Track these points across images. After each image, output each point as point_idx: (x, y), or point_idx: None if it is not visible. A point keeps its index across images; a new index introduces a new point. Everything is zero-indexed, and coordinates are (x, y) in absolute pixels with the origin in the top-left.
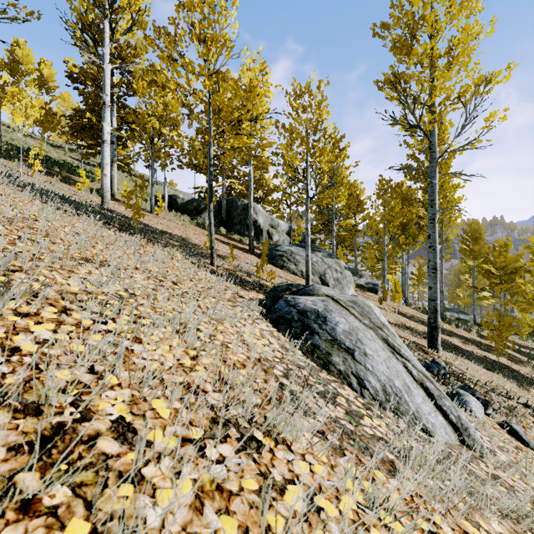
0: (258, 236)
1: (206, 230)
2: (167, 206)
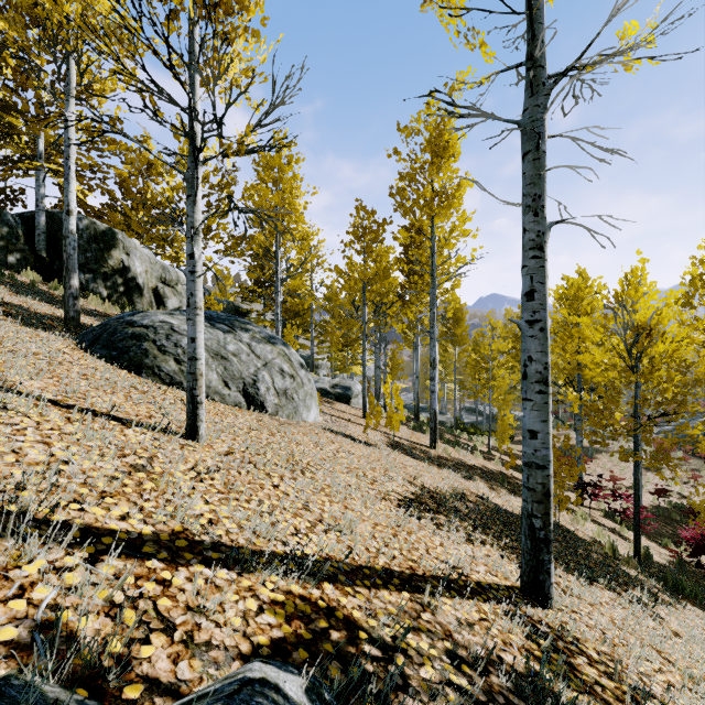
0: (131, 297)
1: None
2: None
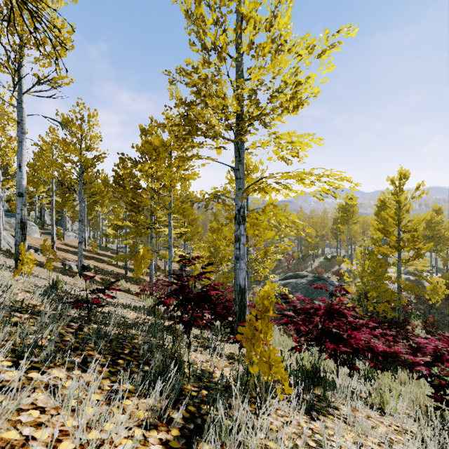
0: None
1: None
2: None
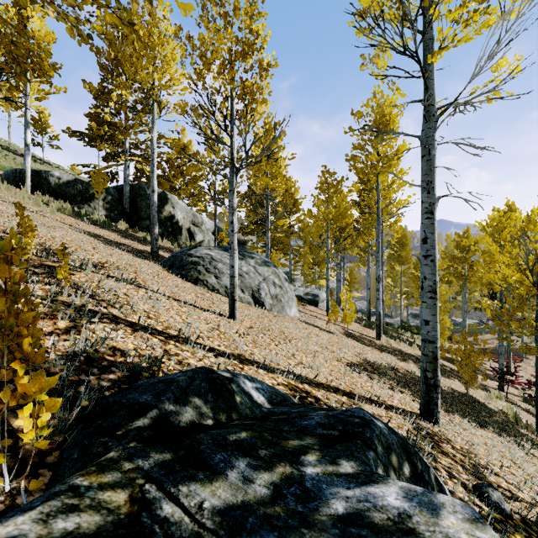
0: (175, 235)
1: (88, 223)
2: (32, 186)
